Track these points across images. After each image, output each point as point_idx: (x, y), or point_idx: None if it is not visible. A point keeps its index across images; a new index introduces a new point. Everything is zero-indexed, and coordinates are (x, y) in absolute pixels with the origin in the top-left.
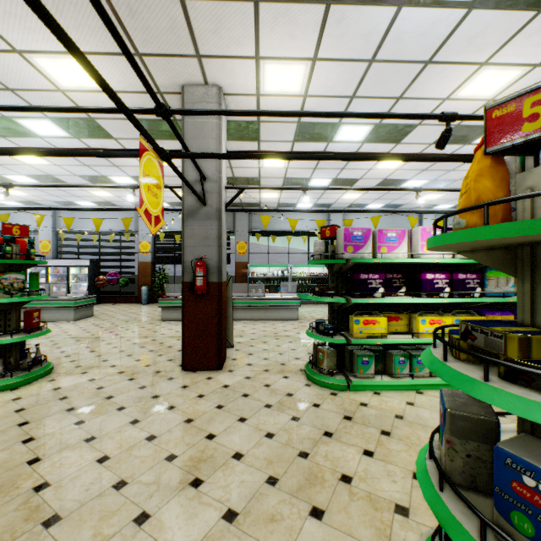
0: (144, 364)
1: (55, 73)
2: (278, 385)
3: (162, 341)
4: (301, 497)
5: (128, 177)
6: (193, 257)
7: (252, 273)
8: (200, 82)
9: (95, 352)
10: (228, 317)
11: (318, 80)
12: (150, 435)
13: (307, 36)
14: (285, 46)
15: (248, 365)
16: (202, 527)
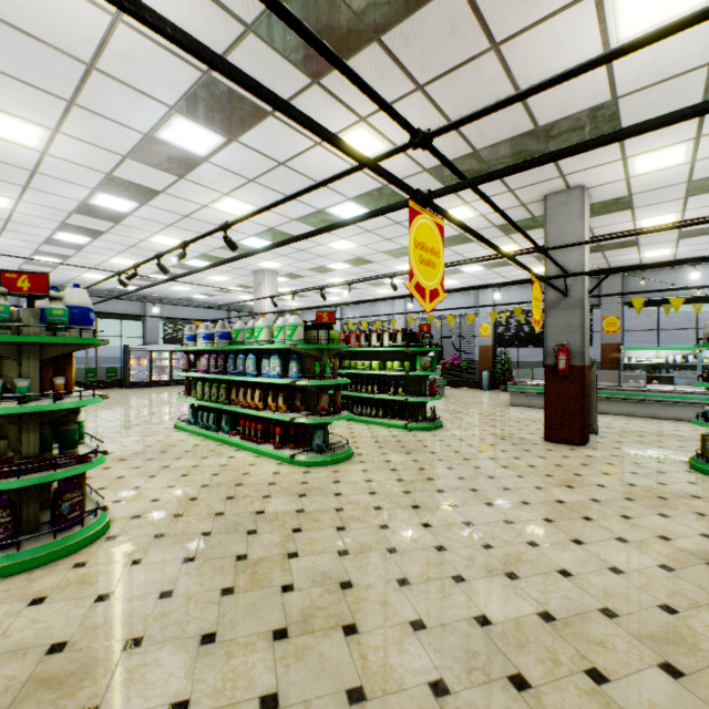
0: (509, 433)
1: None
2: (648, 465)
3: (518, 421)
4: (652, 509)
5: (477, 266)
6: (555, 343)
7: (627, 358)
8: (562, 189)
9: (464, 420)
10: (591, 402)
11: (708, 147)
12: (530, 465)
13: (682, 129)
14: (655, 143)
15: (615, 448)
16: (576, 498)
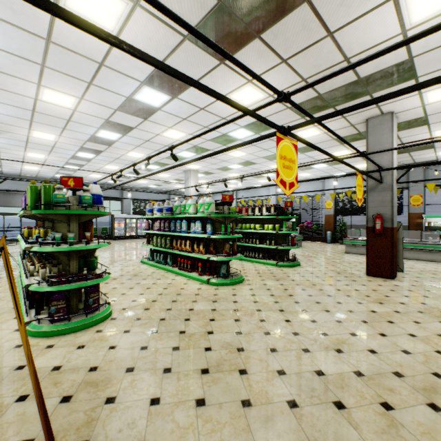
0: (342, 269)
1: (303, 135)
2: (437, 292)
3: (349, 262)
4: (435, 318)
5: (323, 164)
6: (373, 213)
7: (427, 223)
8: (378, 114)
9: (314, 261)
10: (398, 251)
11: None
12: (355, 289)
13: None
14: None
15: (414, 281)
16: (384, 310)
